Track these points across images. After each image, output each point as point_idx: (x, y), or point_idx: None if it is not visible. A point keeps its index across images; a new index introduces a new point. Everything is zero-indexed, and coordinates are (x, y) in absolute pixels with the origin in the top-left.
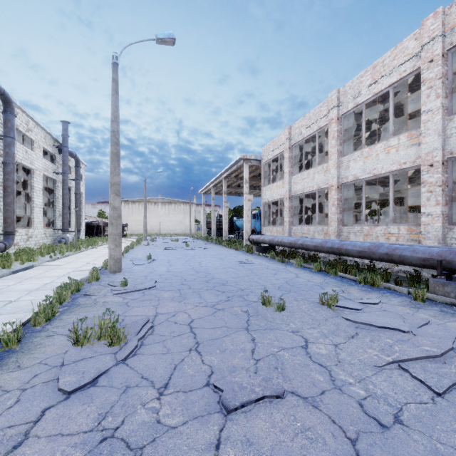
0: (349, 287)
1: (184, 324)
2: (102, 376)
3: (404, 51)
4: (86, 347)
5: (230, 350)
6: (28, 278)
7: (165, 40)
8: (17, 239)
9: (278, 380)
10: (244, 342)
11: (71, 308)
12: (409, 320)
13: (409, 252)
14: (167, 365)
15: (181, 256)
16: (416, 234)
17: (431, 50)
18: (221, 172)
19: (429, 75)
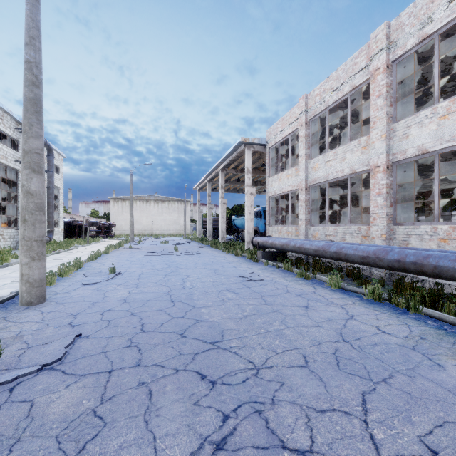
0: None
1: None
2: None
3: None
4: None
5: None
6: None
7: None
8: None
9: None
10: None
11: None
12: None
13: None
14: None
15: (161, 267)
16: None
17: None
18: (218, 162)
19: None
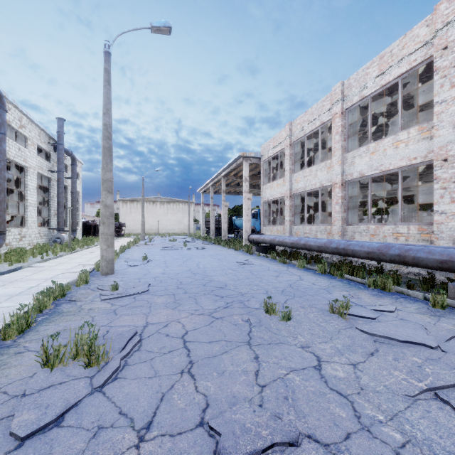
0: (358, 291)
1: (177, 337)
2: (70, 411)
3: (414, 39)
4: (58, 369)
5: (229, 373)
6: (13, 281)
7: (161, 28)
8: (9, 239)
9: (289, 416)
10: (245, 361)
11: (51, 317)
12: (433, 332)
13: (424, 253)
14: (152, 394)
15: (178, 257)
16: (428, 233)
17: (445, 37)
18: (220, 170)
19: (442, 63)
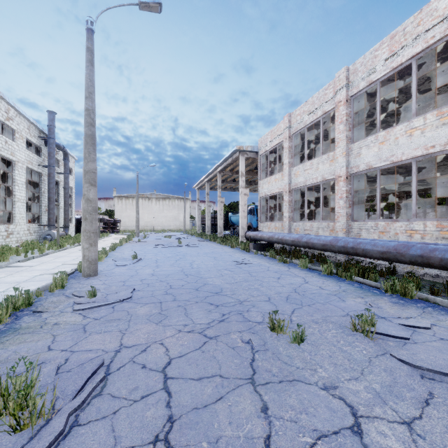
0: (377, 299)
1: (156, 370)
2: None
3: (432, 14)
4: None
5: (227, 443)
6: None
7: (150, 4)
8: None
9: None
10: (249, 416)
11: (2, 337)
12: None
13: None
14: None
15: (171, 255)
16: None
17: None
18: (216, 165)
19: None
